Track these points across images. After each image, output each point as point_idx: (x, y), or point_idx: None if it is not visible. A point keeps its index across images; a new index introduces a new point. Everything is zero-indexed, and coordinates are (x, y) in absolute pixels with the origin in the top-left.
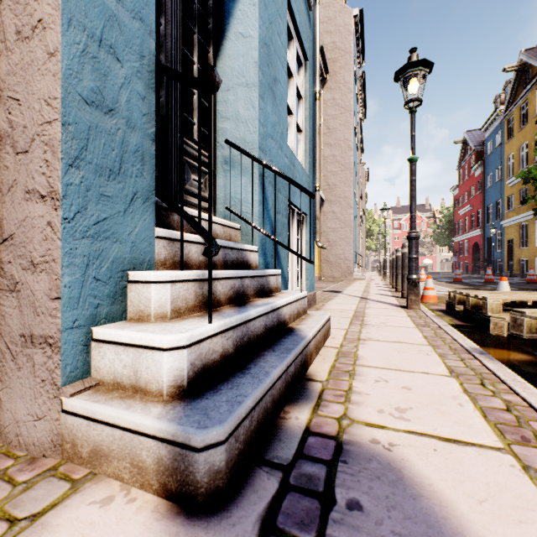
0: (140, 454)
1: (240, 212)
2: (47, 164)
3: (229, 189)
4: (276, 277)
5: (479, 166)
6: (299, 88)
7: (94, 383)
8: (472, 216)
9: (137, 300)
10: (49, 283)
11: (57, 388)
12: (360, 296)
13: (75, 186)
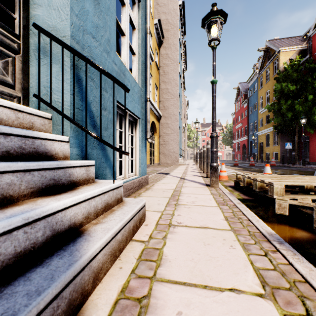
0: None
1: (52, 101)
2: None
3: (41, 77)
4: (86, 168)
5: (246, 102)
6: (133, 19)
7: None
8: (242, 129)
9: None
10: None
11: None
12: (180, 177)
13: None
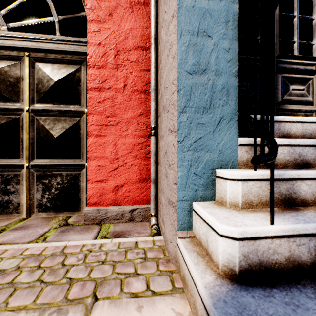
0: (196, 302)
1: None
2: (172, 115)
3: None
4: None
5: None
6: None
7: (192, 235)
8: None
9: (219, 190)
10: (173, 175)
11: (175, 230)
12: None
13: (184, 123)
